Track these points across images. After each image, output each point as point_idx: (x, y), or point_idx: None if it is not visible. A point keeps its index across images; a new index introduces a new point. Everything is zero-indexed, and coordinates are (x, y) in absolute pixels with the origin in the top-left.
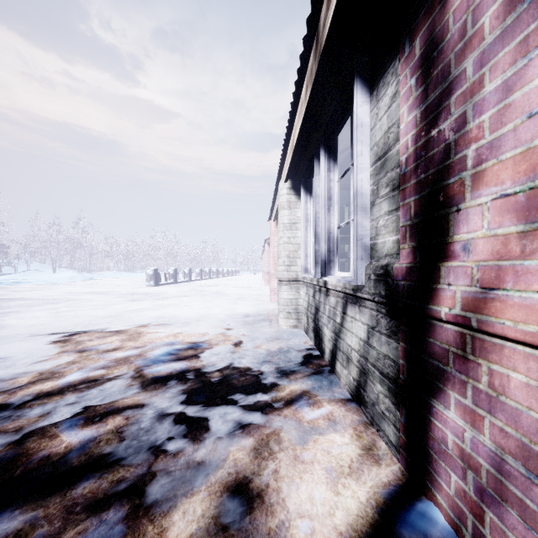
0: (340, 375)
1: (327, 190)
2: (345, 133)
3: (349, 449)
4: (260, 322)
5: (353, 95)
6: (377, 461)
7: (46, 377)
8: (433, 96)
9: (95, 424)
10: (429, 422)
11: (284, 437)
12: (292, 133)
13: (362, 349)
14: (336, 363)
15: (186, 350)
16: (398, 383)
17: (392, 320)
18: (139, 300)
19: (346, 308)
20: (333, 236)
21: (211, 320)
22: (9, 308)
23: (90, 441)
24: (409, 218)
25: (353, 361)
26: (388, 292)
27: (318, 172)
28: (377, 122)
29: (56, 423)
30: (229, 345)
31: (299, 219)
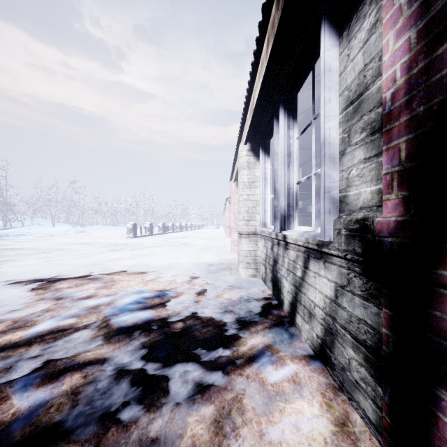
0: (301, 328)
1: (286, 147)
2: (301, 95)
3: (320, 424)
4: (222, 271)
5: (316, 46)
6: (355, 444)
7: (18, 326)
8: (440, 3)
9: (51, 384)
10: (434, 417)
11: (247, 405)
12: (251, 96)
13: (328, 307)
14: (296, 316)
15: (153, 299)
16: (380, 355)
17: (370, 281)
18: (118, 250)
19: (308, 262)
20: (292, 192)
21: (178, 269)
22: (8, 256)
23: (40, 407)
24: (398, 162)
25: (316, 318)
26: (367, 249)
27: (277, 131)
28: (348, 64)
29: (12, 381)
30: (194, 293)
31: (257, 178)
